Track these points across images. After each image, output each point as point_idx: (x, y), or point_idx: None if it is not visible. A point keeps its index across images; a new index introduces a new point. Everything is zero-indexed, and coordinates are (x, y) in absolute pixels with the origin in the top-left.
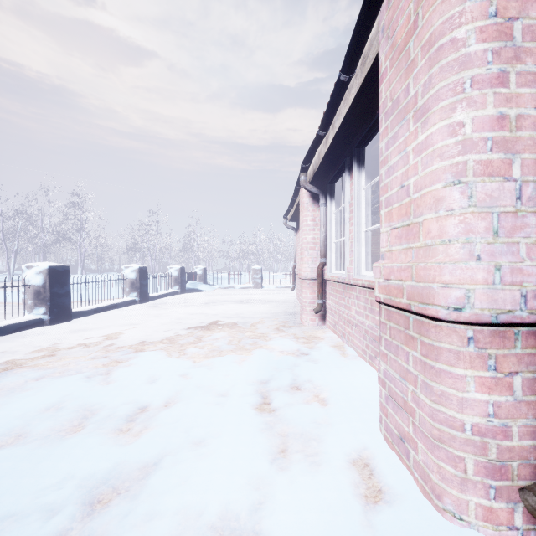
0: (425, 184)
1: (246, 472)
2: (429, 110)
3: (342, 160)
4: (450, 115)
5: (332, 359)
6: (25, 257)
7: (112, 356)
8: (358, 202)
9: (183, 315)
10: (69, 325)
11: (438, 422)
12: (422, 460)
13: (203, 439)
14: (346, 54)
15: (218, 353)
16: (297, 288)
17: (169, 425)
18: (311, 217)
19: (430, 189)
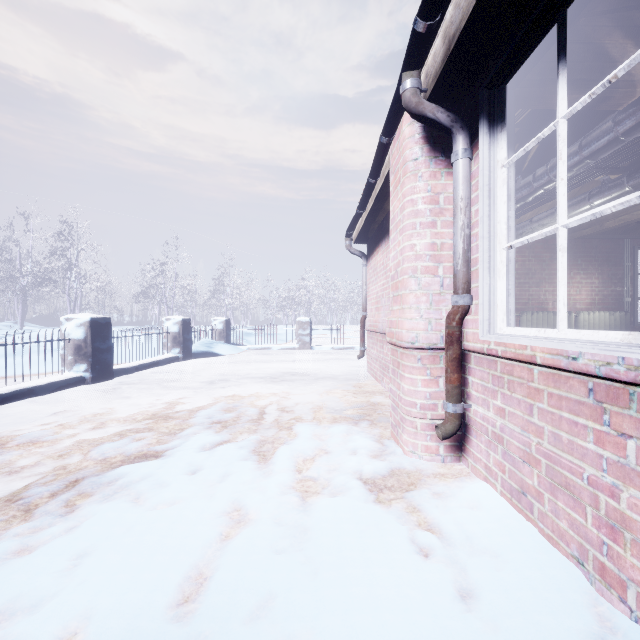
0: None
1: None
2: None
3: None
4: None
5: None
6: (7, 306)
7: None
8: None
9: (145, 417)
10: None
11: None
12: None
13: None
14: None
15: None
16: (369, 354)
17: None
18: (426, 192)
19: None
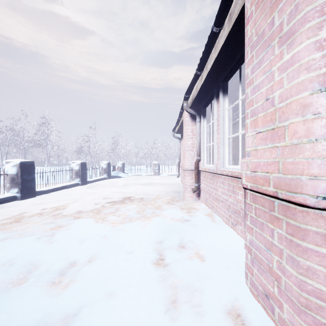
0: (290, 94)
1: (145, 324)
2: (295, 33)
3: (212, 91)
4: (317, 33)
5: (206, 225)
6: (13, 156)
7: (57, 222)
8: (223, 118)
9: (108, 193)
10: (33, 200)
11: (305, 292)
12: (288, 318)
13: (113, 291)
14: (218, 11)
15: (129, 219)
16: (181, 175)
17: (89, 279)
18: (190, 130)
19: (296, 98)
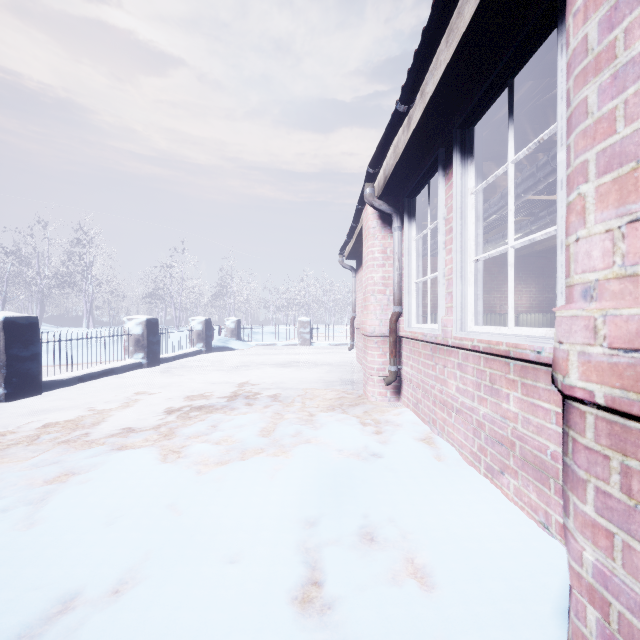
0: None
1: None
2: None
3: (431, 157)
4: None
5: (422, 469)
6: (20, 307)
7: (68, 461)
8: (463, 214)
9: (202, 385)
10: (34, 401)
11: None
12: None
13: None
14: None
15: (239, 453)
16: (357, 346)
17: None
18: (379, 247)
19: None
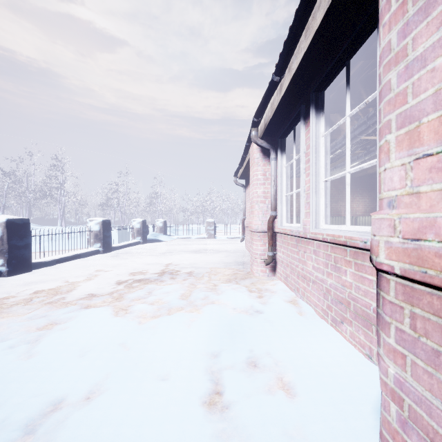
0: None
1: None
2: None
3: (296, 111)
4: None
5: (289, 320)
6: (14, 212)
7: (52, 315)
8: (316, 150)
9: (140, 265)
10: (27, 276)
11: None
12: None
13: None
14: None
15: (166, 310)
16: (246, 239)
17: None
18: (261, 171)
19: None
